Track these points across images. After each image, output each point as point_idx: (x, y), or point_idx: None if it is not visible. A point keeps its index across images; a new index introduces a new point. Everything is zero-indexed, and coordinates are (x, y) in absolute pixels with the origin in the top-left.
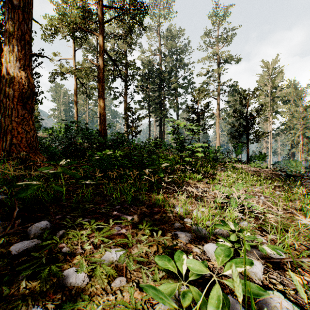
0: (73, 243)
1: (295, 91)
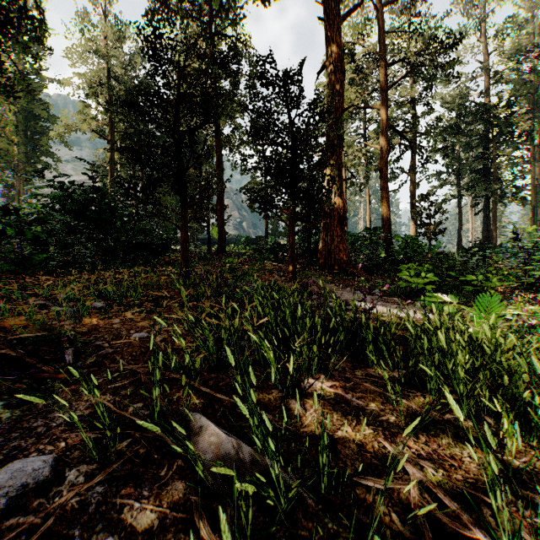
0: None
1: None
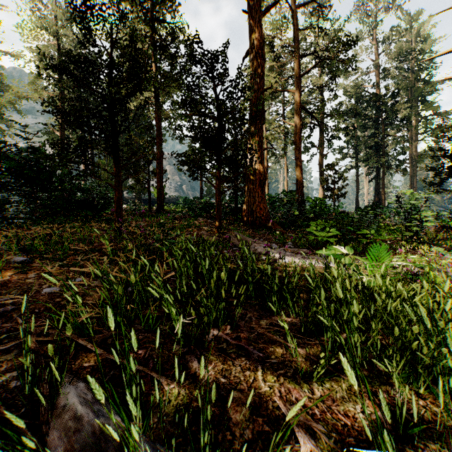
0: None
1: None
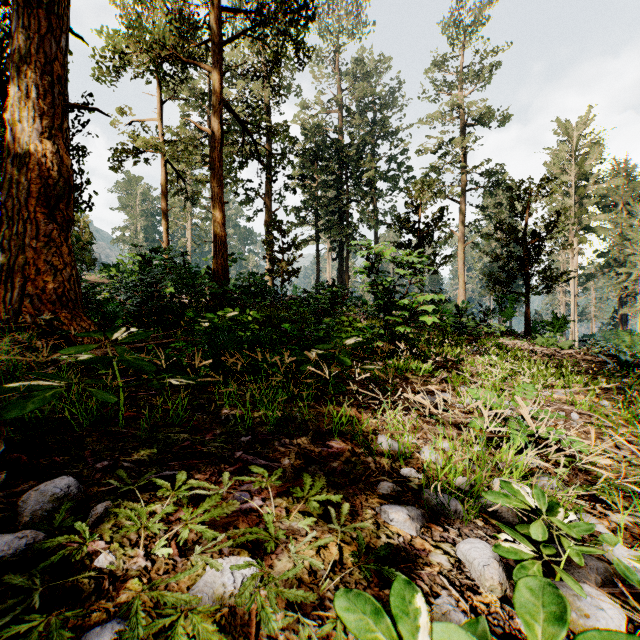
0: (128, 540)
1: (628, 183)
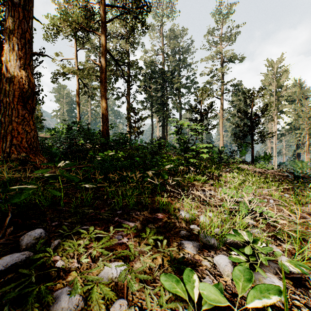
0: (69, 256)
1: (300, 90)
